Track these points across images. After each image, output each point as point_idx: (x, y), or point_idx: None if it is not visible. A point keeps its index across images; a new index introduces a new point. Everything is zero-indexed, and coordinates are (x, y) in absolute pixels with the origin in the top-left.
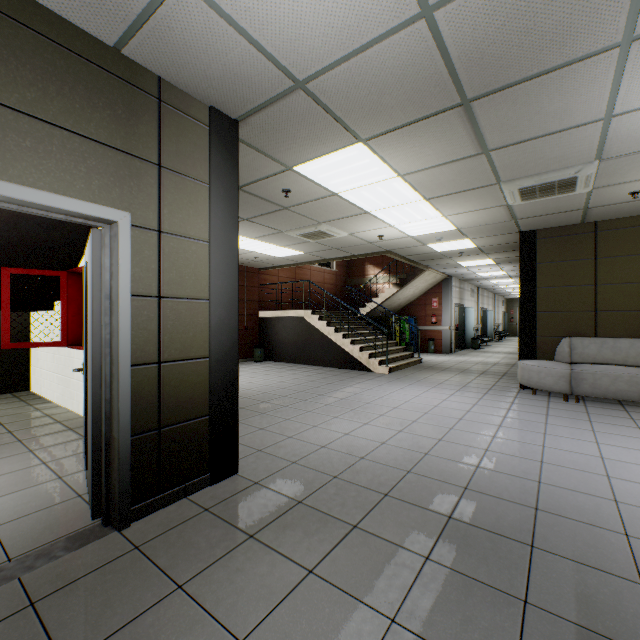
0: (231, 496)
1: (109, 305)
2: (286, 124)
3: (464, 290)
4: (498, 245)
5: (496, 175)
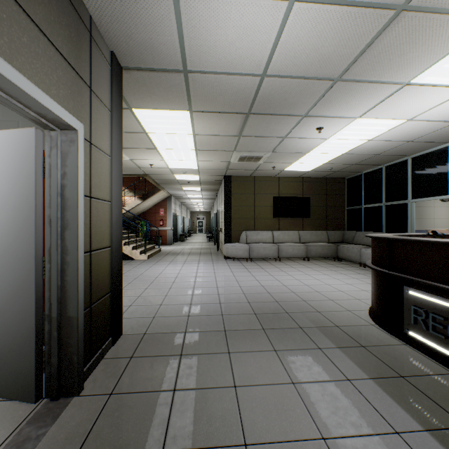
0: (138, 345)
1: (60, 201)
2: (156, 85)
3: (176, 204)
4: (210, 181)
5: (235, 147)
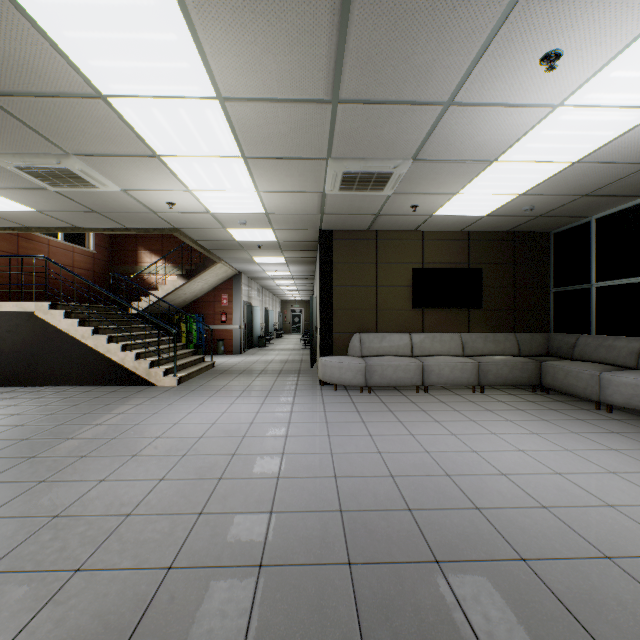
0: None
1: None
2: None
3: (252, 289)
4: (296, 242)
5: (330, 146)
